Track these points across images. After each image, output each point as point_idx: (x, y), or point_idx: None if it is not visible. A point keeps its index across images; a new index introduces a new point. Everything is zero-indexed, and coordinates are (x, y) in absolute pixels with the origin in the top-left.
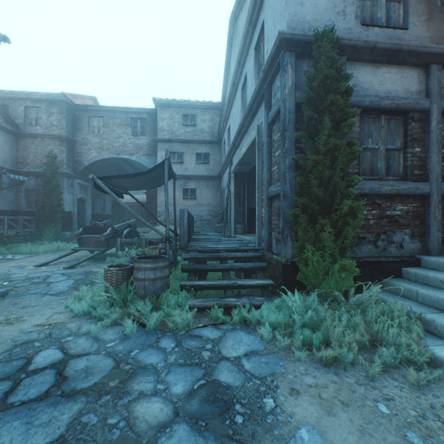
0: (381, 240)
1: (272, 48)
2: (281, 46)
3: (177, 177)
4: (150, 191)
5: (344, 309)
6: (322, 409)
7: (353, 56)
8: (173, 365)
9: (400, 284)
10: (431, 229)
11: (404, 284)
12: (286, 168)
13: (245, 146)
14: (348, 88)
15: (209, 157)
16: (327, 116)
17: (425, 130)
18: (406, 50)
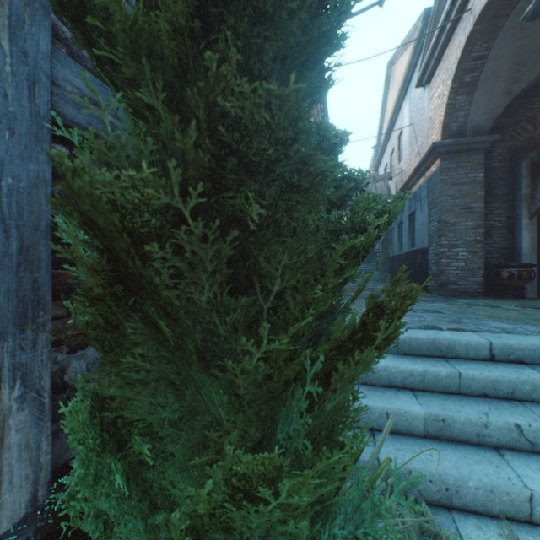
0: None
1: None
2: None
3: None
4: None
5: None
6: None
7: None
8: None
9: None
10: None
11: None
12: None
13: None
14: None
15: None
16: None
17: None
18: None
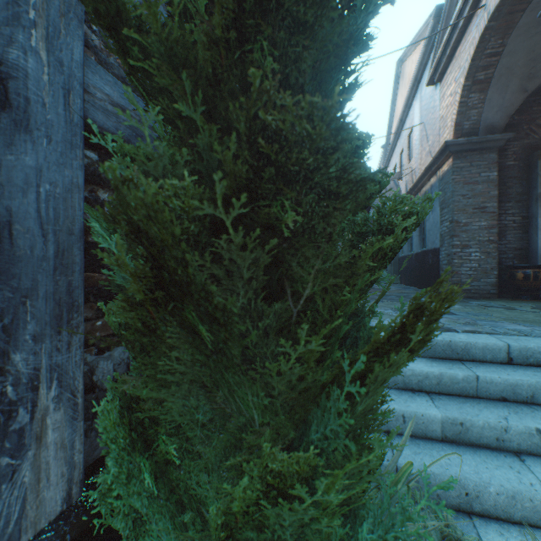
0: None
1: None
2: None
3: None
4: None
5: None
6: None
7: None
8: None
9: None
10: None
11: None
12: None
13: None
14: None
15: None
16: None
17: None
18: None
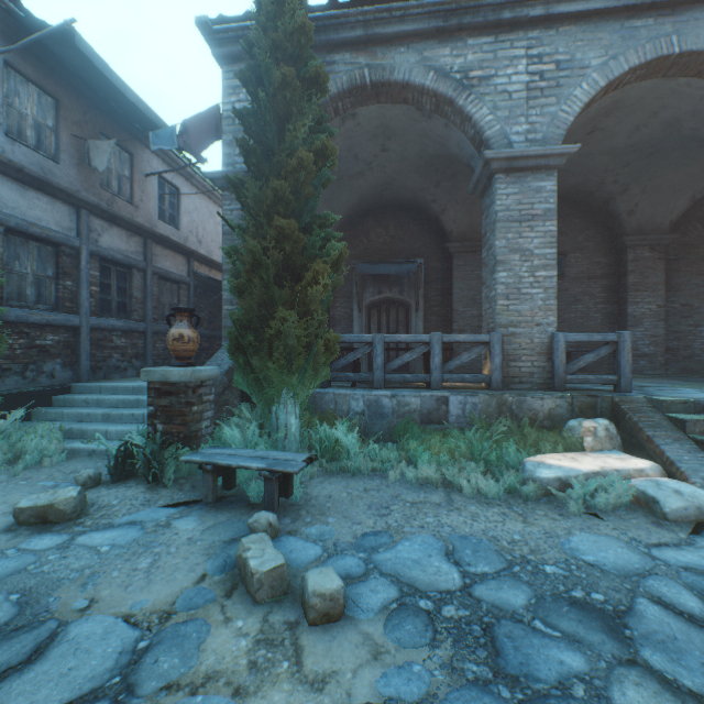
0: (31, 371)
1: None
2: None
3: None
4: None
5: None
6: None
7: None
8: None
9: (50, 410)
10: (83, 358)
11: (55, 409)
12: None
13: None
14: None
15: None
16: None
17: (78, 267)
18: (59, 188)
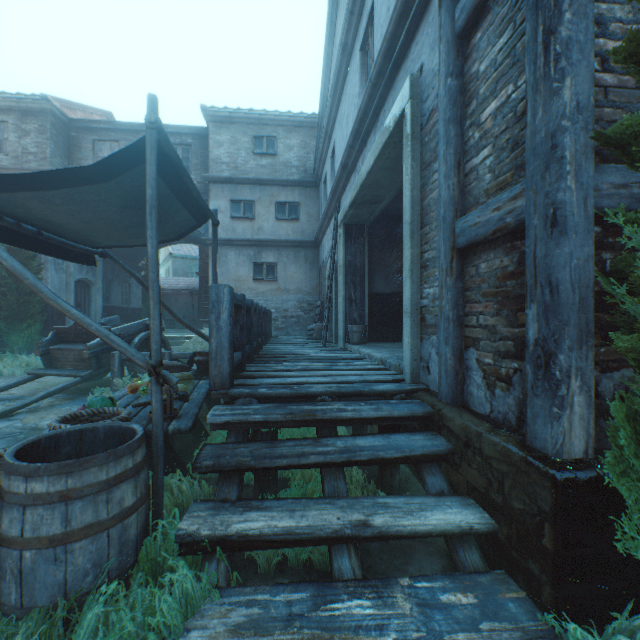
0: None
1: None
2: None
3: (243, 244)
4: (205, 270)
5: None
6: None
7: None
8: None
9: None
10: None
11: None
12: (566, 114)
13: (371, 153)
14: None
15: (298, 208)
16: None
17: None
18: None
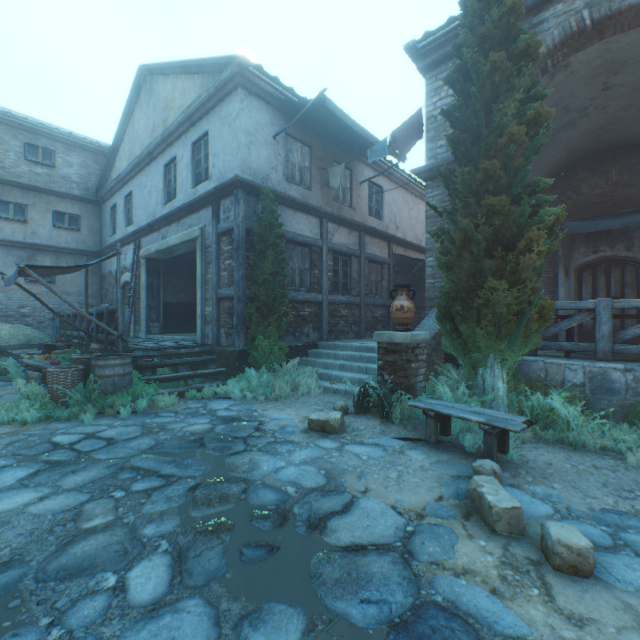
0: (298, 332)
1: (228, 180)
2: (236, 183)
3: (14, 245)
4: None
5: (281, 375)
6: (280, 410)
7: (282, 202)
8: (188, 418)
9: (308, 359)
10: (323, 324)
11: (310, 358)
12: (240, 278)
13: (177, 238)
14: (283, 234)
15: (80, 221)
16: (272, 252)
17: (321, 260)
18: (311, 207)
